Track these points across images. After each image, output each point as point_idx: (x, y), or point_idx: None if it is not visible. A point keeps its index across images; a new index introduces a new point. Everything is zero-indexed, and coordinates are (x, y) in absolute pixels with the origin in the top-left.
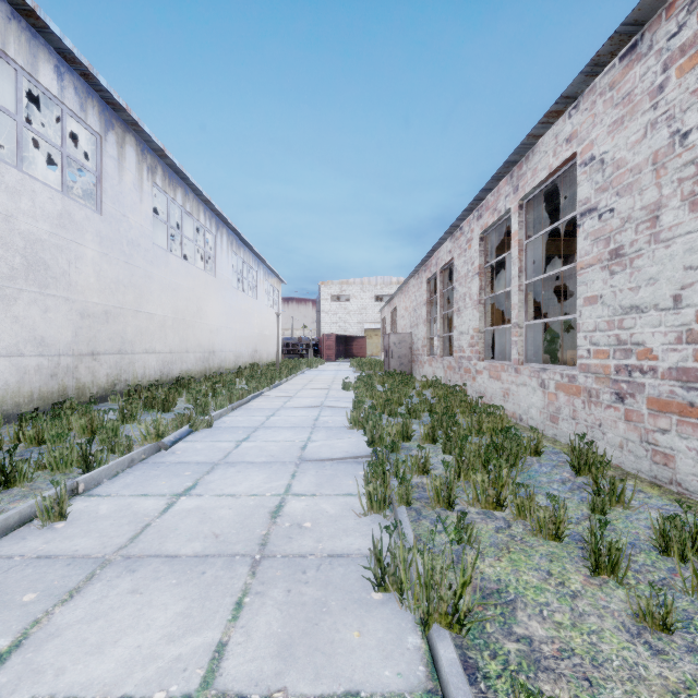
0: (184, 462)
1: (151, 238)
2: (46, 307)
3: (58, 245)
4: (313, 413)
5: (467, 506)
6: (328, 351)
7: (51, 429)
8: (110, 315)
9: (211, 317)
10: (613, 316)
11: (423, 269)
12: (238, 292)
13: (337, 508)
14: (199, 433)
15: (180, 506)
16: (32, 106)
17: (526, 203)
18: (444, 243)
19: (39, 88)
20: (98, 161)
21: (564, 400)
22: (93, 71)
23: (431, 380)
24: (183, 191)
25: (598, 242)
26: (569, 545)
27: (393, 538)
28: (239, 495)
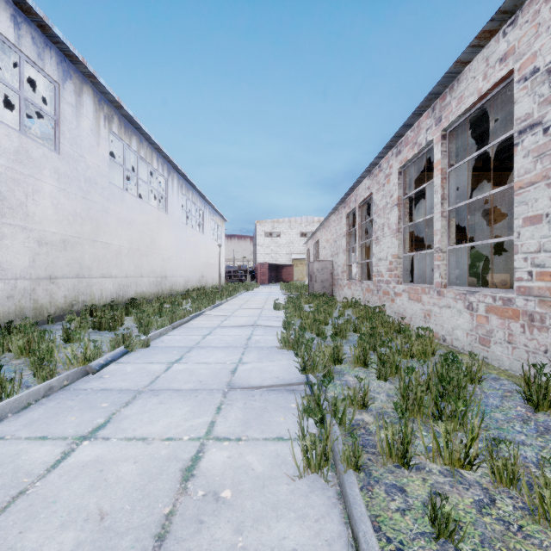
0: (107, 390)
1: (107, 177)
2: (2, 234)
3: (15, 179)
4: (246, 332)
5: (425, 461)
6: (262, 277)
7: None
8: (68, 244)
9: (163, 248)
10: None
11: (343, 206)
12: (187, 228)
13: (265, 463)
14: (134, 353)
15: (76, 457)
16: (1, 60)
17: (448, 133)
18: (362, 181)
19: None
20: (56, 107)
21: (497, 323)
22: (48, 22)
23: (350, 301)
24: (138, 139)
25: (543, 158)
26: None
27: (340, 524)
28: (151, 439)
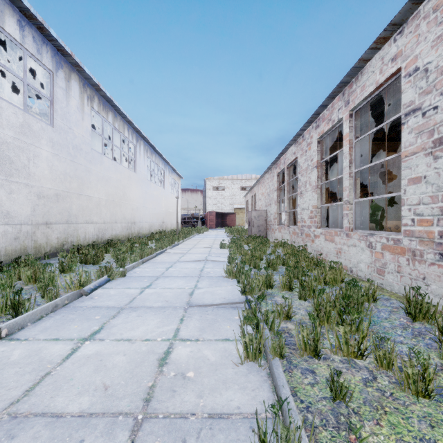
0: (97, 307)
1: (90, 145)
2: (10, 190)
3: (20, 147)
4: (199, 266)
5: (330, 353)
6: (211, 222)
7: (7, 278)
8: (60, 197)
9: (132, 200)
10: (437, 192)
11: (274, 167)
12: (151, 183)
13: (217, 355)
14: (115, 281)
15: (82, 352)
16: (7, 53)
17: (355, 113)
18: (290, 148)
19: (6, 35)
20: (51, 90)
21: (389, 258)
22: (45, 25)
23: (280, 241)
24: (113, 114)
25: (422, 134)
26: (441, 404)
27: (269, 392)
28: (134, 340)
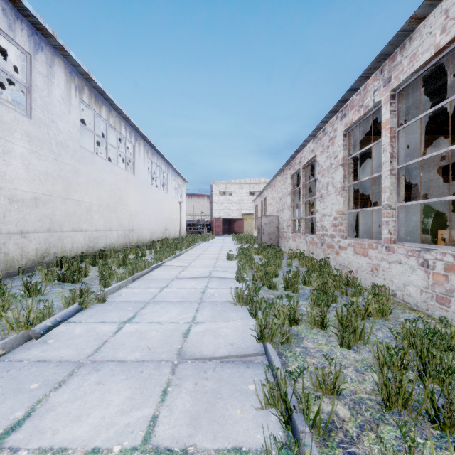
0: (44, 361)
1: (78, 142)
2: None
3: None
4: (201, 285)
5: None
6: (217, 229)
7: None
8: (39, 201)
9: (130, 205)
10: None
11: (288, 168)
12: (152, 187)
13: None
14: (89, 310)
15: None
16: None
17: (398, 93)
18: (307, 145)
19: None
20: (28, 75)
21: None
22: None
23: (295, 252)
24: (107, 109)
25: None
26: None
27: None
28: (72, 452)
